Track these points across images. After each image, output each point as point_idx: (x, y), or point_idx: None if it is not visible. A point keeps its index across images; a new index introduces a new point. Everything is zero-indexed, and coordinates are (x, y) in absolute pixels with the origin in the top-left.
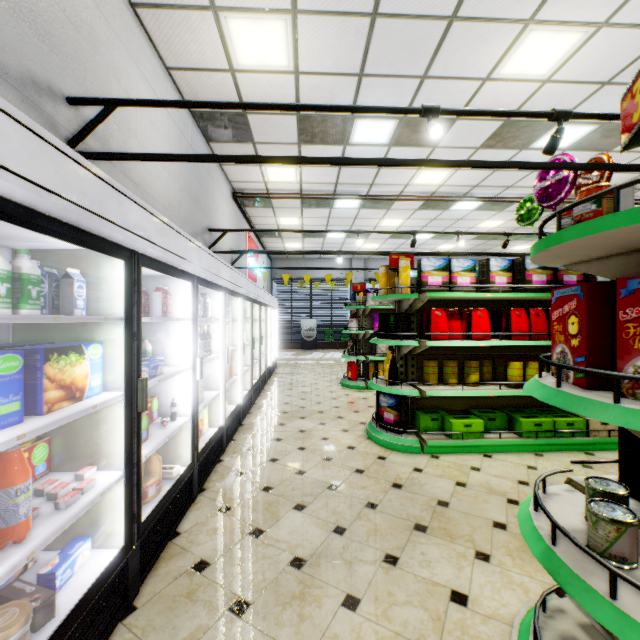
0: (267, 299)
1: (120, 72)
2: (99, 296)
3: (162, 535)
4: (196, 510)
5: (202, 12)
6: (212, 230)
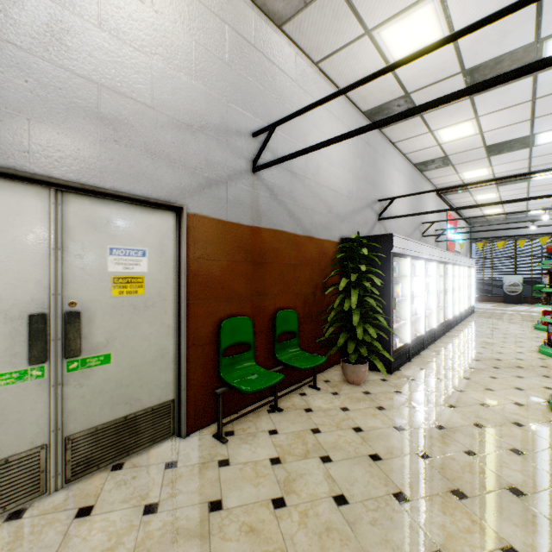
0: (463, 261)
1: (389, 175)
2: (399, 269)
3: (415, 351)
4: (425, 352)
5: (424, 134)
6: (424, 223)
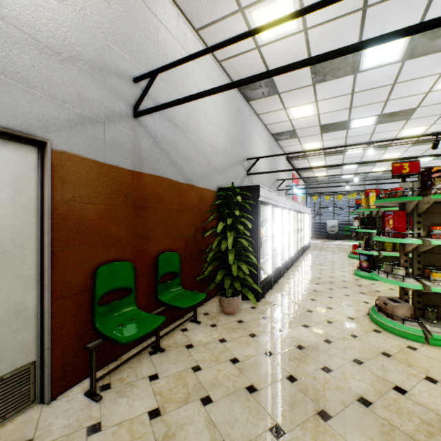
0: (304, 210)
1: (255, 140)
2: (264, 215)
3: (275, 280)
4: (282, 279)
5: (280, 110)
6: (278, 180)
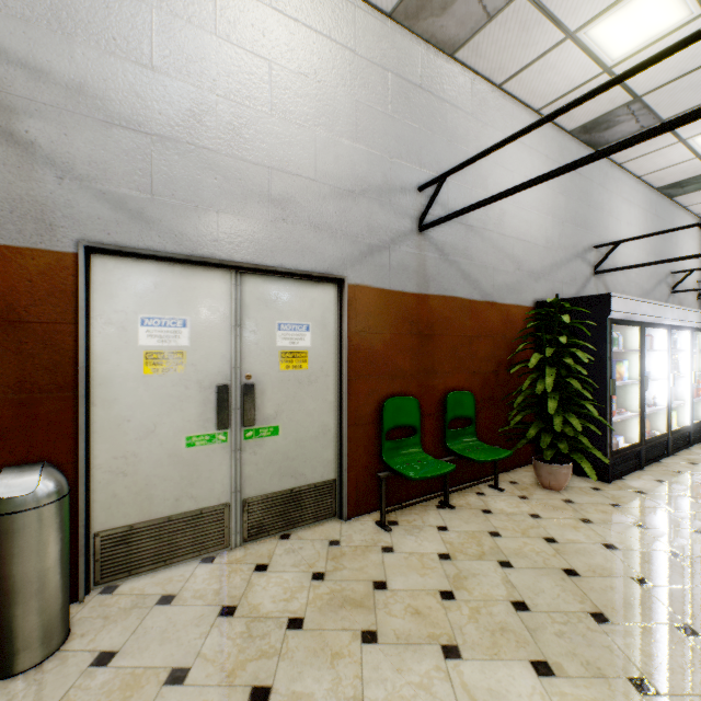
0: None
1: (612, 210)
2: (625, 341)
3: (651, 457)
4: (670, 459)
5: (671, 146)
6: (674, 273)
